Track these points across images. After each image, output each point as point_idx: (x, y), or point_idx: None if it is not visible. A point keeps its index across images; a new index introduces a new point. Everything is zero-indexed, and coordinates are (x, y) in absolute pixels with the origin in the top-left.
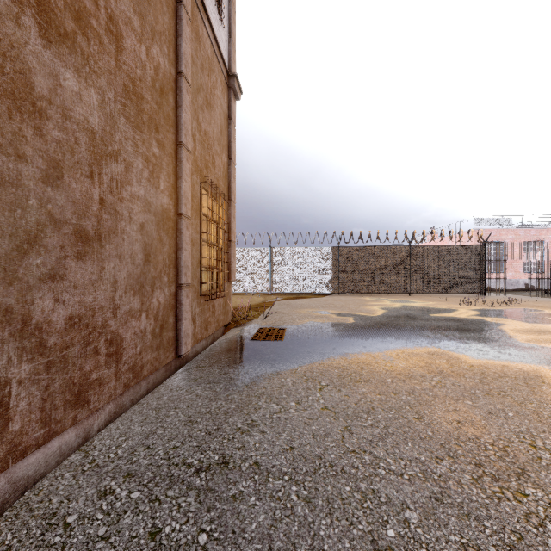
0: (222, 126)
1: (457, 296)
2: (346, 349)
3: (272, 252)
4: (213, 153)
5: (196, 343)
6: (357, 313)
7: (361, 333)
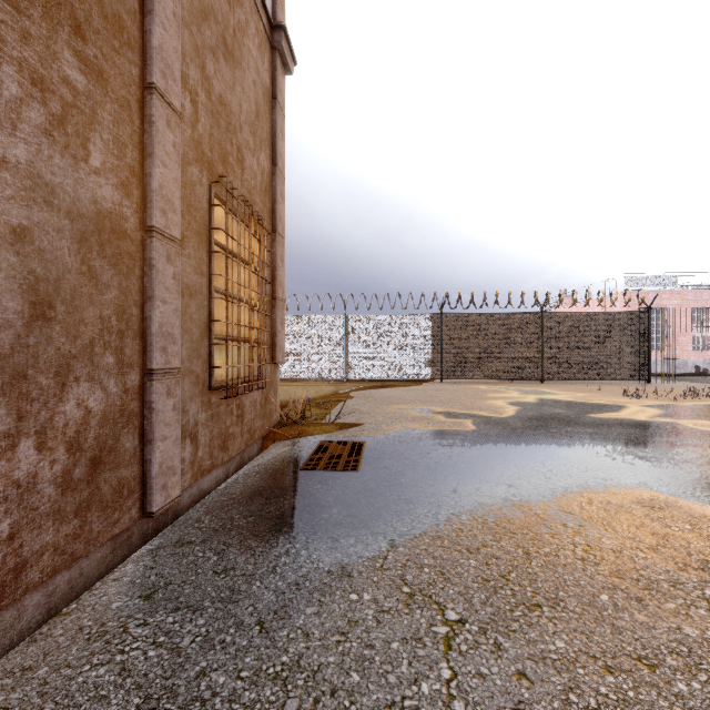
0: (259, 105)
1: (609, 384)
2: (478, 491)
3: (347, 322)
4: (239, 143)
5: (199, 476)
6: (476, 413)
7: (494, 453)
